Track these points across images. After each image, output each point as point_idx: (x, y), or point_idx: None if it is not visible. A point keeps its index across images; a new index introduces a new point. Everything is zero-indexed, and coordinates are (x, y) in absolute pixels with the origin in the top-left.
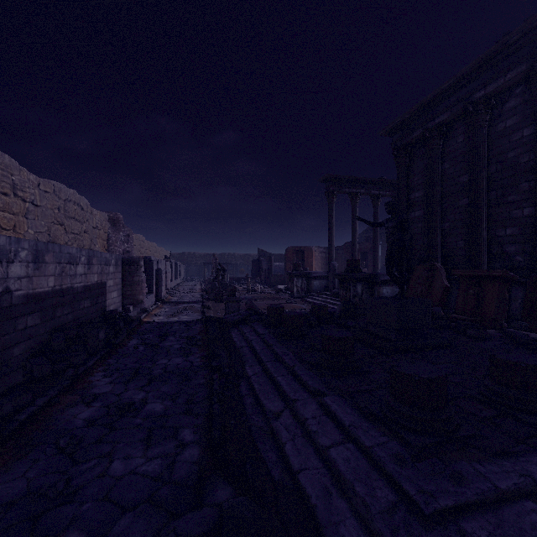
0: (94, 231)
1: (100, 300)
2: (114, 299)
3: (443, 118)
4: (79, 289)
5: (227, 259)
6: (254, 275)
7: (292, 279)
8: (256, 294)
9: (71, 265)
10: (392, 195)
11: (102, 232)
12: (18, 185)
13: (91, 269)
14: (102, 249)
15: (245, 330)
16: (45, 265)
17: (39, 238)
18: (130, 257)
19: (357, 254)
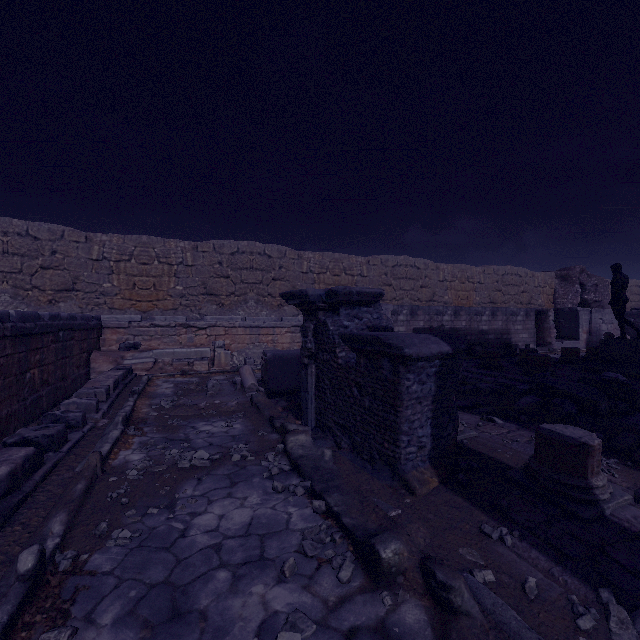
0: (536, 289)
1: (505, 337)
2: (523, 338)
3: None
4: (484, 328)
5: None
6: None
7: None
8: None
9: (477, 316)
10: None
11: (547, 288)
12: (469, 276)
13: (495, 318)
14: (546, 303)
15: None
16: (460, 316)
17: (482, 301)
18: (541, 309)
19: None
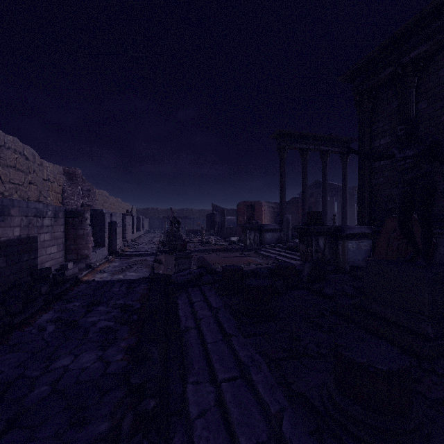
0: (45, 183)
1: (25, 258)
2: (52, 254)
3: (422, 50)
4: None
5: (186, 214)
6: (209, 228)
7: (245, 232)
8: (210, 245)
9: None
10: (340, 152)
11: (56, 184)
12: None
13: (6, 221)
14: (56, 202)
15: (194, 297)
16: None
17: None
18: (74, 208)
19: (307, 208)
